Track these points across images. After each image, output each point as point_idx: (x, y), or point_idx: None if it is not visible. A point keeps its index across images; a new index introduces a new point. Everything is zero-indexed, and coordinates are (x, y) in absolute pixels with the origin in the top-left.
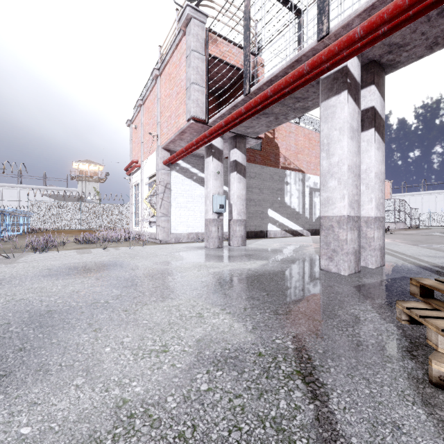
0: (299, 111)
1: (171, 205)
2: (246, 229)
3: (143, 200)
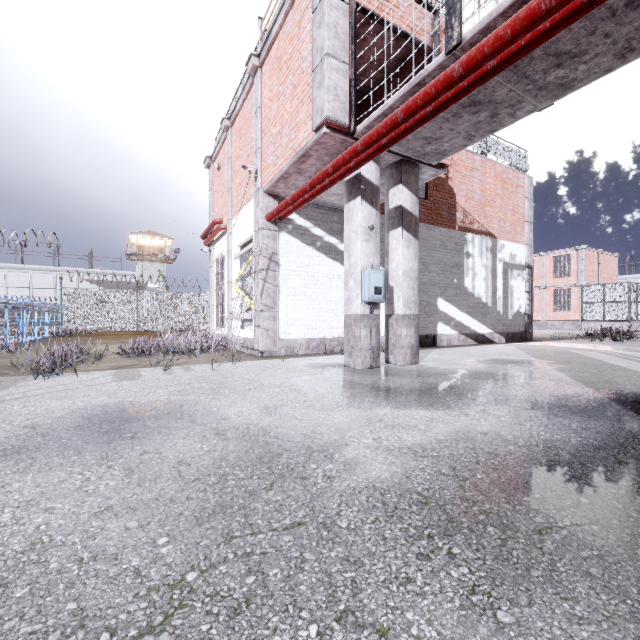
0: (548, 93)
1: (278, 291)
2: None
3: (231, 284)
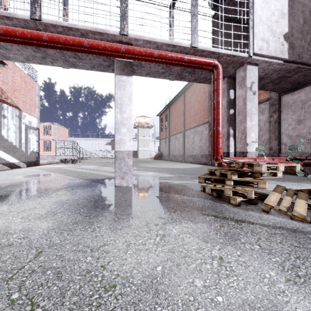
0: (68, 64)
1: None
2: None
3: None
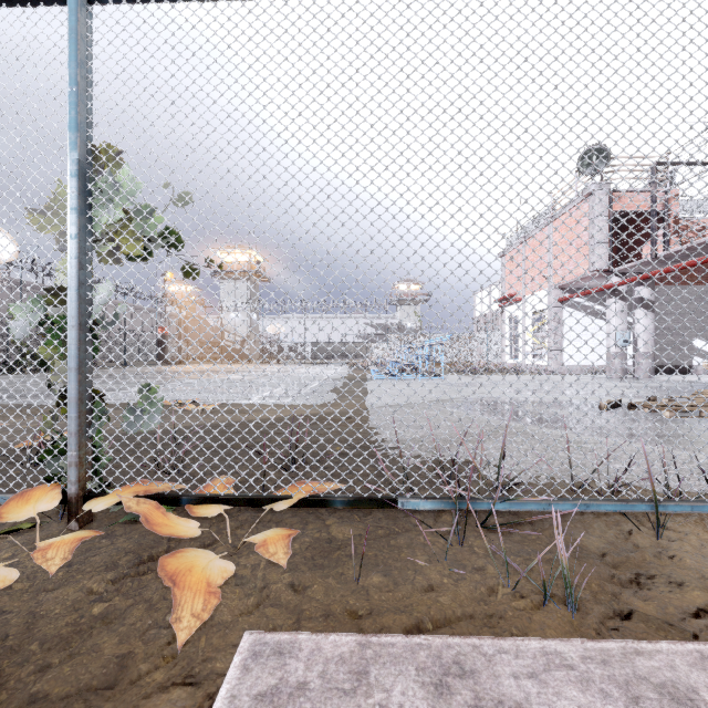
0: None
1: (563, 339)
2: (656, 363)
3: (525, 334)
